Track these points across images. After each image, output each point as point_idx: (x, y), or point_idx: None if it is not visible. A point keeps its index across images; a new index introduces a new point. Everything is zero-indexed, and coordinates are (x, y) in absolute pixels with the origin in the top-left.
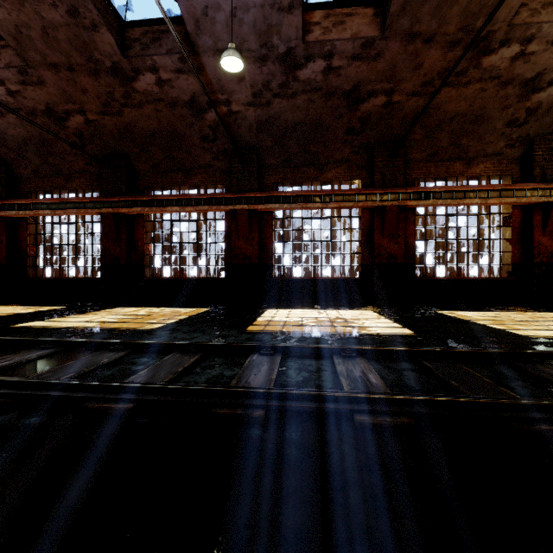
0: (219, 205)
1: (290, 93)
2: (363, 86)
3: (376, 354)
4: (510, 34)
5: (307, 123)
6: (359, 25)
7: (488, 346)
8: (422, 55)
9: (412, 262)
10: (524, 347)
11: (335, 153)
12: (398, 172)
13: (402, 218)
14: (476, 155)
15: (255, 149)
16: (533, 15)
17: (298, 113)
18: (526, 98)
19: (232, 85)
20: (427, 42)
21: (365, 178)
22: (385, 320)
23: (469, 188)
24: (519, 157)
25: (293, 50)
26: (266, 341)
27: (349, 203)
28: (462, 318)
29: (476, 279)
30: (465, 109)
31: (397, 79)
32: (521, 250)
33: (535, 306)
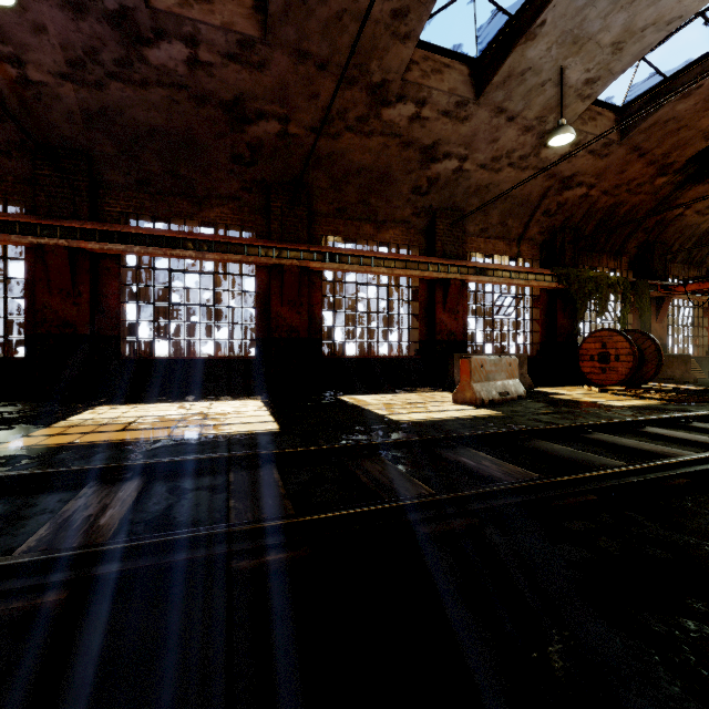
0: (8, 233)
1: (138, 80)
2: (248, 102)
3: (169, 470)
4: (405, 90)
5: (171, 132)
6: (234, 14)
7: (346, 438)
8: (317, 83)
9: (319, 337)
10: (382, 436)
11: (219, 185)
12: (301, 224)
13: (305, 282)
14: (386, 218)
15: (84, 154)
16: (424, 77)
17: (155, 114)
18: (427, 166)
19: (21, 34)
20: (321, 69)
21: (262, 226)
22: (262, 413)
23: (377, 255)
24: (425, 229)
25: (131, 12)
26: (6, 467)
27: (236, 256)
28: (357, 403)
29: (386, 358)
30: (371, 163)
31: (292, 106)
32: (427, 327)
33: (437, 385)
